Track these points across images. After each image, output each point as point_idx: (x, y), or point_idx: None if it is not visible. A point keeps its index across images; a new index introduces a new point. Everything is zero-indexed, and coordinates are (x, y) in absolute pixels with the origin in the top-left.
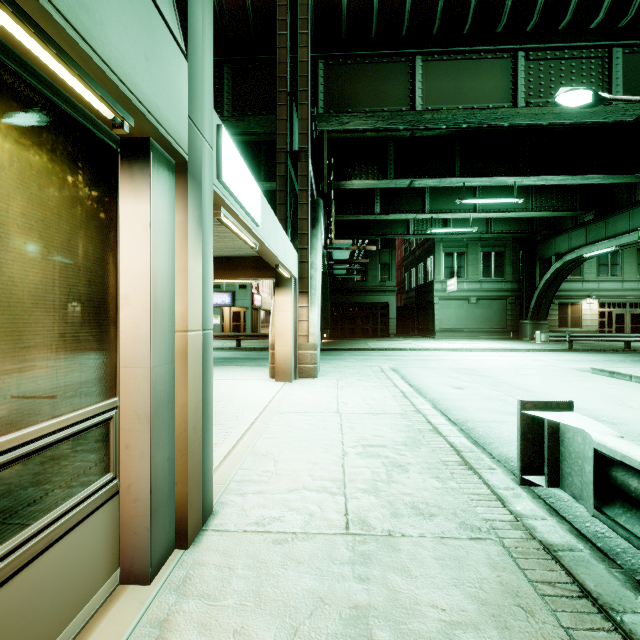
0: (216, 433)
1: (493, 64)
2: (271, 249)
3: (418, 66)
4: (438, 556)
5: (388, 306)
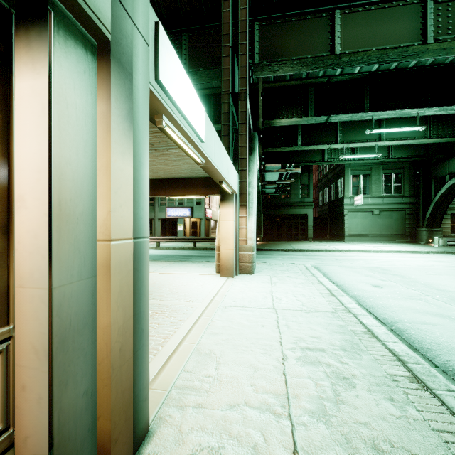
0: (167, 326)
1: (404, 10)
2: (215, 166)
3: (337, 19)
4: None
5: (307, 217)
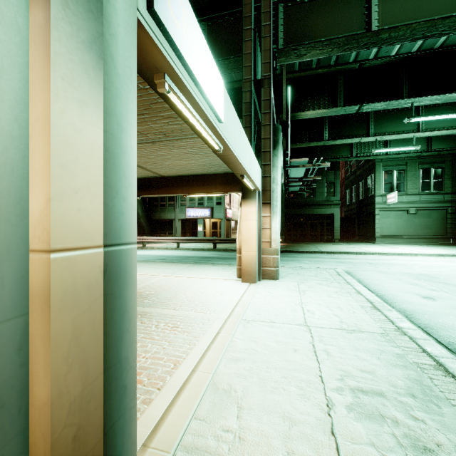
0: (179, 345)
1: None
2: (236, 155)
3: None
4: None
5: (333, 217)
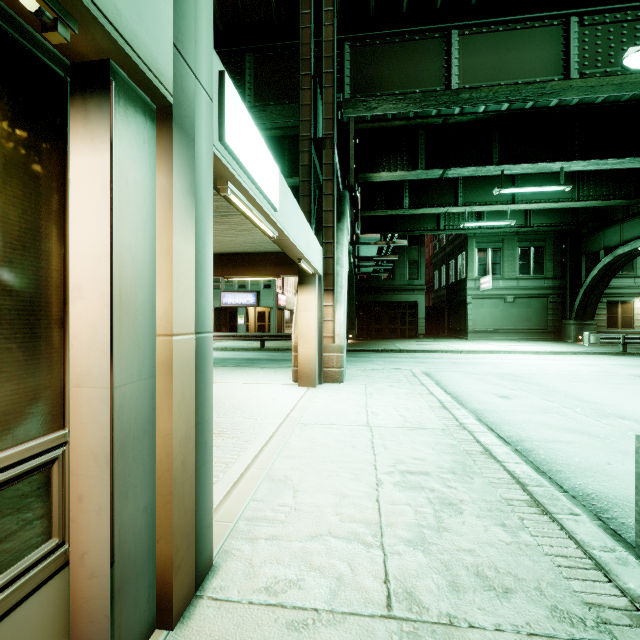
0: (229, 449)
1: (541, 33)
2: (292, 239)
3: (454, 41)
4: None
5: (417, 305)
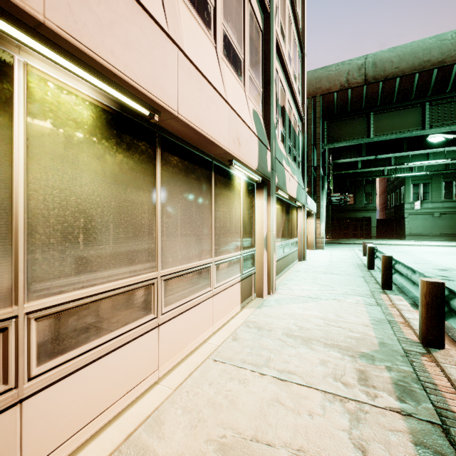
0: None
1: (411, 110)
2: (311, 209)
3: (371, 117)
4: (344, 263)
5: (370, 219)
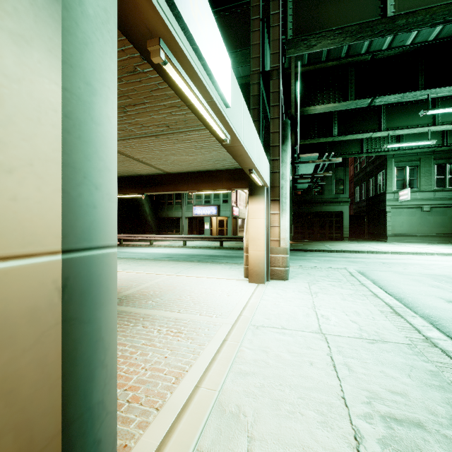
0: (182, 354)
1: None
2: (244, 147)
3: None
4: None
5: (342, 214)
